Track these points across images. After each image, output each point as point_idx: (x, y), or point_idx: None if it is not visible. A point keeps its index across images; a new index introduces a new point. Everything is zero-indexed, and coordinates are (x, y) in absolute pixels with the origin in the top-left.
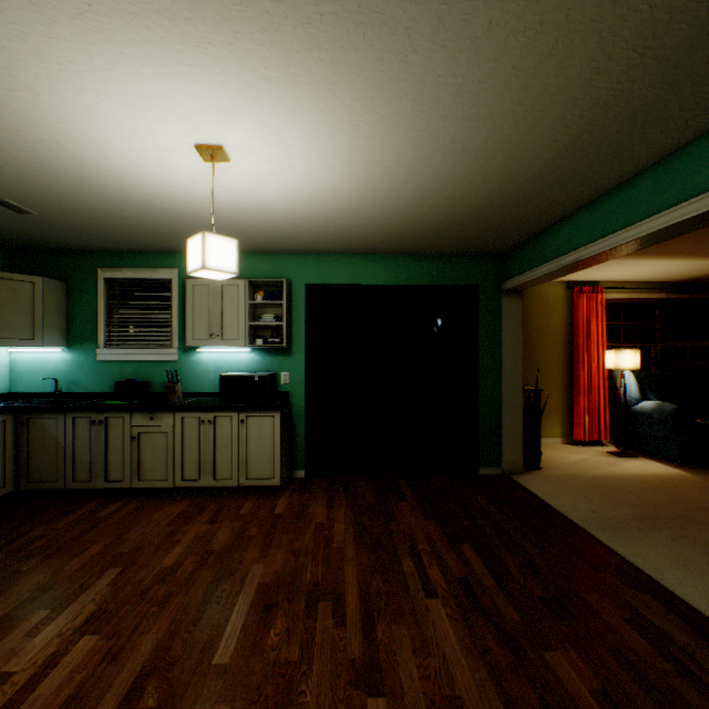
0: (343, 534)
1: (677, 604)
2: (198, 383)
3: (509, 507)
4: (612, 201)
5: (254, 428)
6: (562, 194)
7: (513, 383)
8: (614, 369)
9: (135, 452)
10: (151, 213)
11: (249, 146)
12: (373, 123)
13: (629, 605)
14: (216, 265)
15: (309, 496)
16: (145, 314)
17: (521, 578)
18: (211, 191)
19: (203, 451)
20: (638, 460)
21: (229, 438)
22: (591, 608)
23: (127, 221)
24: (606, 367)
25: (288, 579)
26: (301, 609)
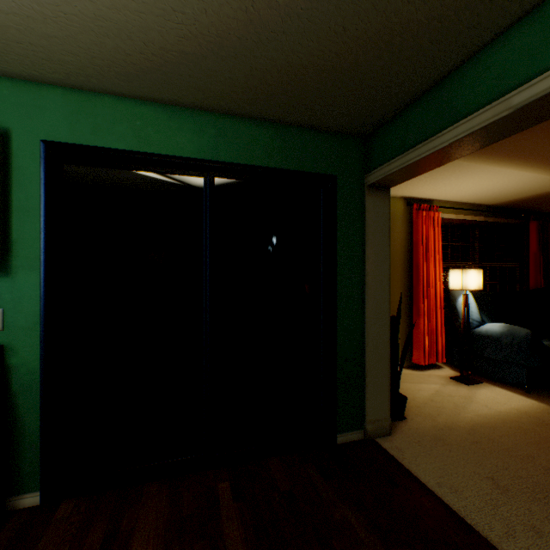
0: None
1: None
2: None
3: None
4: None
5: None
6: None
7: (379, 313)
8: (461, 290)
9: None
10: None
11: None
12: None
13: None
14: None
15: None
16: None
17: None
18: None
19: None
20: (486, 387)
21: None
22: None
23: None
24: (451, 287)
25: None
26: None
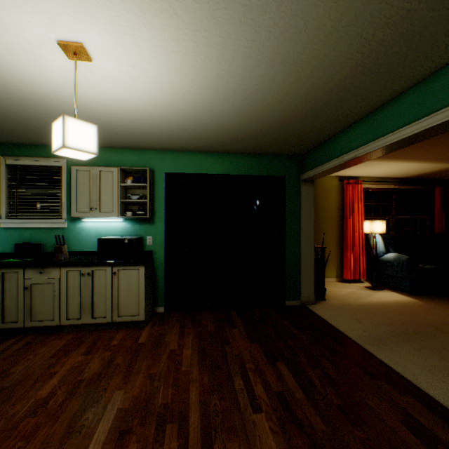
0: (190, 358)
1: (433, 404)
2: (83, 245)
3: (308, 330)
4: (381, 113)
5: (124, 278)
6: (347, 108)
7: (308, 243)
8: (370, 233)
9: (27, 299)
10: (35, 110)
11: (107, 46)
12: (211, 29)
13: (401, 408)
14: (76, 145)
15: (166, 327)
16: (40, 192)
17: (322, 389)
18: (81, 90)
19: (83, 296)
20: (385, 291)
21: (104, 286)
22: (375, 413)
23: (17, 116)
24: (364, 231)
25: (143, 404)
26: (152, 433)
